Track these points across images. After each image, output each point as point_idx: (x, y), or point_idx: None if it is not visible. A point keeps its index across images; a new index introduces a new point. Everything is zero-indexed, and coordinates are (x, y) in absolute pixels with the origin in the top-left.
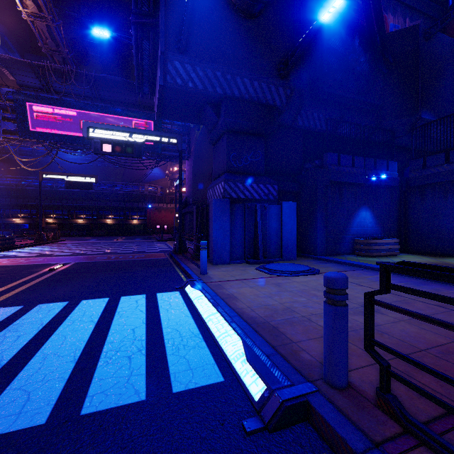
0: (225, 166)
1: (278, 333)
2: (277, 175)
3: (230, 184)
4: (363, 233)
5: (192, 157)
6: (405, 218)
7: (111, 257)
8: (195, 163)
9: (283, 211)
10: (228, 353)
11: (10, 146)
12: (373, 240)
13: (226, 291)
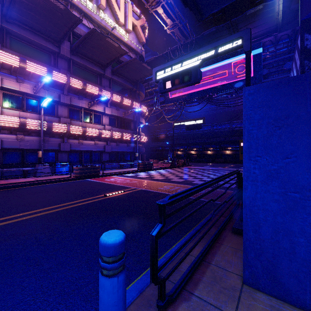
0: None
1: None
2: None
3: None
4: None
5: None
6: None
7: (172, 188)
8: None
9: None
10: None
11: (163, 111)
12: None
13: None
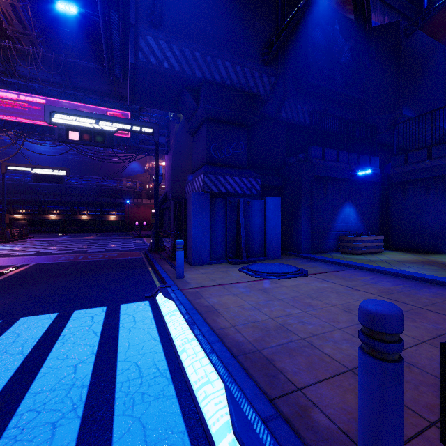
0: (205, 157)
1: (274, 370)
2: (259, 169)
3: (210, 177)
4: (347, 230)
5: (172, 151)
6: (387, 214)
7: (79, 257)
8: (174, 157)
9: (267, 206)
10: (204, 411)
11: None
12: (358, 237)
13: (205, 302)
